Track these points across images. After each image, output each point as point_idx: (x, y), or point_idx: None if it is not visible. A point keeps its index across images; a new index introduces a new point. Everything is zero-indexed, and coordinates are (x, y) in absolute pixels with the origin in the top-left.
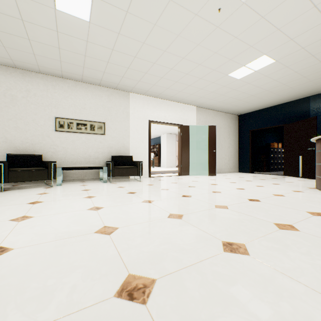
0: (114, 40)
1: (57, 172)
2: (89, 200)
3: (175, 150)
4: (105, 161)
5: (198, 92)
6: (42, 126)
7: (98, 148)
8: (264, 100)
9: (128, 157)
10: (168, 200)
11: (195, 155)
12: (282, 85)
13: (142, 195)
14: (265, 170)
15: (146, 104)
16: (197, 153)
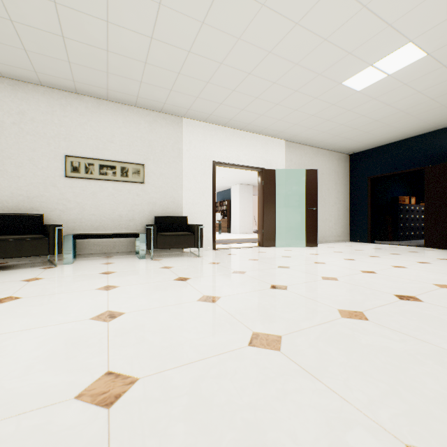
0: (152, 18)
1: (65, 243)
2: (103, 295)
3: (251, 209)
4: (145, 225)
5: (291, 115)
6: (44, 169)
7: (133, 204)
8: (394, 128)
9: (180, 218)
10: (247, 296)
11: (284, 215)
12: (429, 101)
13: (200, 284)
14: (391, 239)
15: (208, 135)
16: (288, 212)
